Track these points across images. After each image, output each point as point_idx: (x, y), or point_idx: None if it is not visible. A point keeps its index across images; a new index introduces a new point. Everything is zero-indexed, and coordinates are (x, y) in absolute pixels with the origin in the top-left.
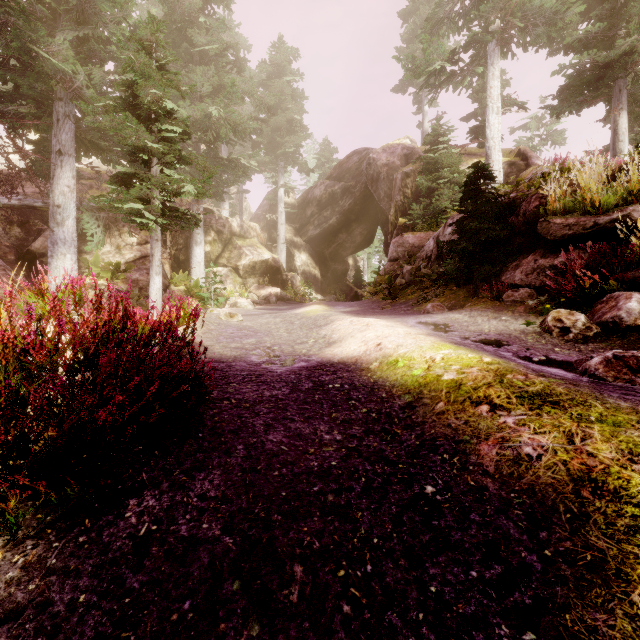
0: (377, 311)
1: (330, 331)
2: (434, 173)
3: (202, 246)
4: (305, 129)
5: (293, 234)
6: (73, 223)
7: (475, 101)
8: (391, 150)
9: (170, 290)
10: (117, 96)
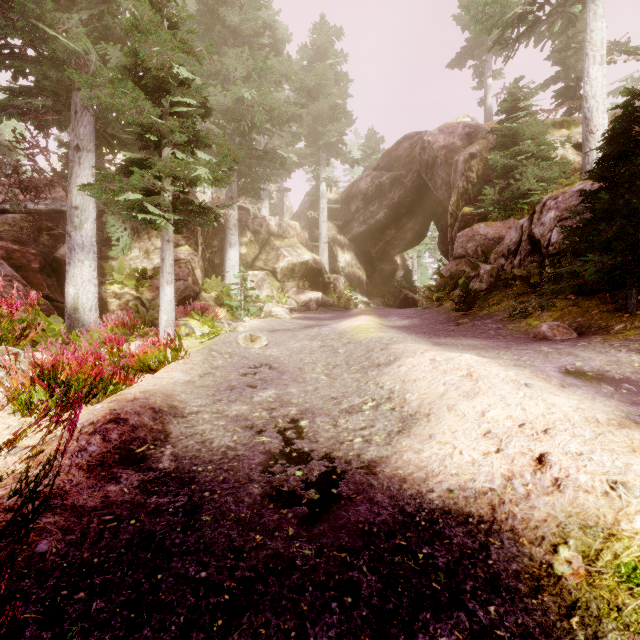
0: (451, 328)
1: (398, 382)
2: (512, 148)
3: (236, 248)
4: (349, 116)
5: (336, 232)
6: (92, 226)
7: (556, 63)
8: (450, 130)
9: (200, 297)
10: (121, 66)
